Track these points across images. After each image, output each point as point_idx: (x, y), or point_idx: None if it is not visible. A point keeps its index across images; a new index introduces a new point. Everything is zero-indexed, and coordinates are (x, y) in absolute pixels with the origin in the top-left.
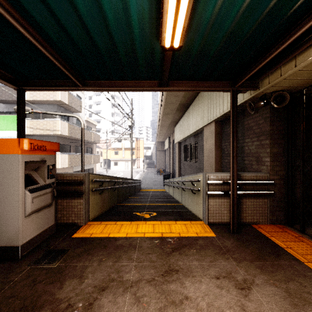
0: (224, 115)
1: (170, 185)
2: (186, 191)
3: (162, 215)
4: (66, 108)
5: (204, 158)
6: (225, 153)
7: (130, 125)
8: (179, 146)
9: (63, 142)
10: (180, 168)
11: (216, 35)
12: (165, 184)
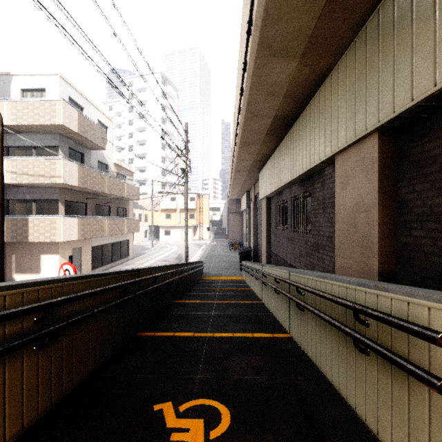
0: (430, 101)
1: (256, 276)
2: (312, 315)
3: (252, 433)
4: (78, 141)
5: (337, 226)
6: (414, 213)
7: (184, 168)
8: (268, 205)
9: (73, 198)
10: (269, 242)
11: None
12: (245, 270)
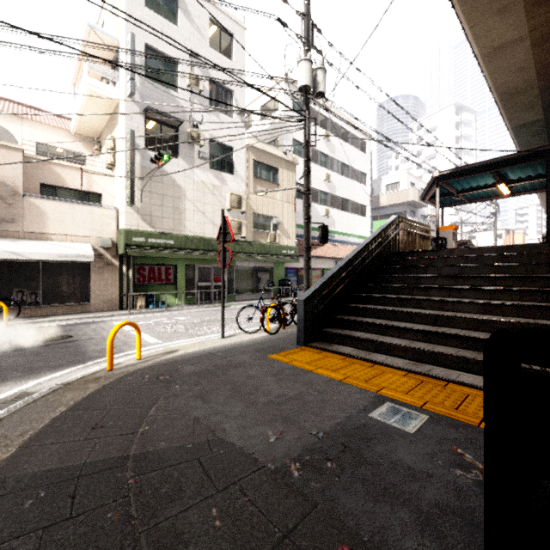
0: None
1: None
2: None
3: None
4: (414, 206)
5: None
6: None
7: (493, 212)
8: None
9: None
10: None
11: (525, 185)
12: None
